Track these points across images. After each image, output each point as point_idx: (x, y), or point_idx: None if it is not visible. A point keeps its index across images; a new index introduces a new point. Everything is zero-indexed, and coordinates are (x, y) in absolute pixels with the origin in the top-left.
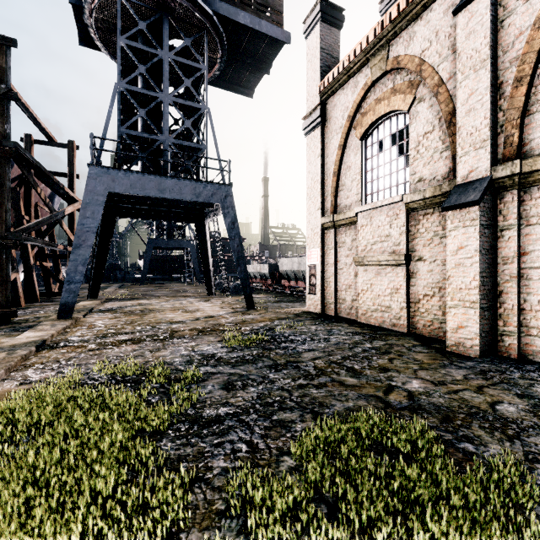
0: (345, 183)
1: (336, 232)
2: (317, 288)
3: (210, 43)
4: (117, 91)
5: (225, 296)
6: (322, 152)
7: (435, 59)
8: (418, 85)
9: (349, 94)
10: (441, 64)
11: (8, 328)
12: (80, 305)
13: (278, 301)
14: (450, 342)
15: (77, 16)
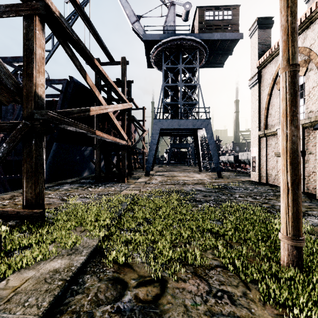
0: (271, 113)
1: (266, 139)
2: (256, 168)
3: (200, 52)
4: (162, 87)
5: (208, 172)
6: (259, 97)
7: (317, 49)
8: (309, 62)
9: (273, 67)
10: None
11: (132, 178)
12: None
13: (236, 175)
14: None
15: (147, 59)
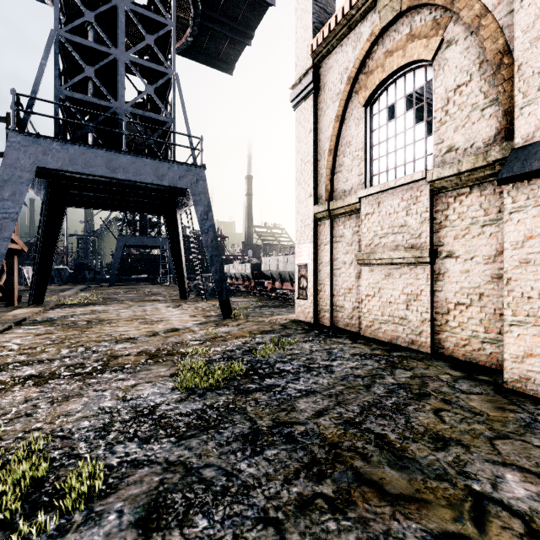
0: (344, 163)
1: (332, 223)
2: (309, 292)
3: None
4: (54, 40)
5: (201, 300)
6: (315, 126)
7: None
8: (448, 23)
9: (350, 51)
10: None
11: None
12: (11, 314)
13: (261, 306)
14: (512, 375)
15: None
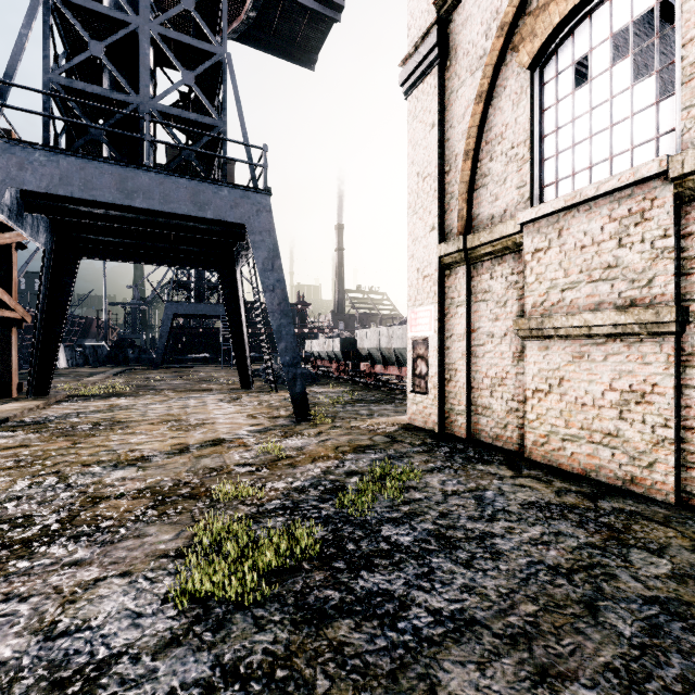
0: (490, 170)
1: (469, 272)
2: (430, 382)
3: None
4: (43, 1)
5: (269, 390)
6: (440, 117)
7: None
8: None
9: None
10: None
11: None
12: None
13: (354, 401)
14: None
15: None
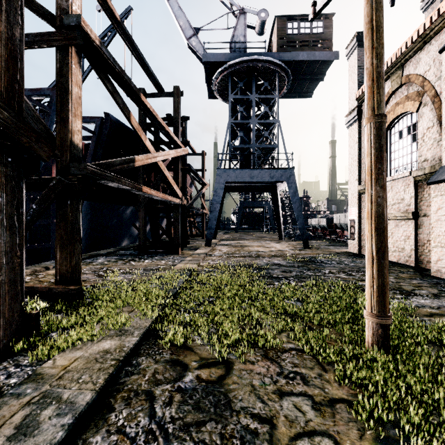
0: None
1: None
2: (355, 235)
3: (280, 77)
4: (229, 125)
5: (291, 241)
6: (359, 139)
7: (433, 78)
8: (423, 94)
9: None
10: (436, 82)
11: (188, 249)
12: None
13: (329, 245)
14: (433, 269)
15: (208, 86)
